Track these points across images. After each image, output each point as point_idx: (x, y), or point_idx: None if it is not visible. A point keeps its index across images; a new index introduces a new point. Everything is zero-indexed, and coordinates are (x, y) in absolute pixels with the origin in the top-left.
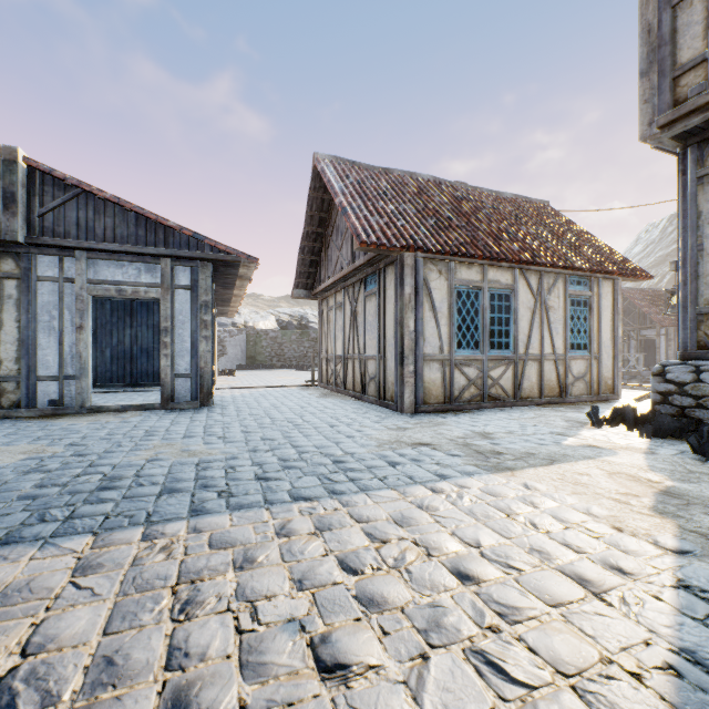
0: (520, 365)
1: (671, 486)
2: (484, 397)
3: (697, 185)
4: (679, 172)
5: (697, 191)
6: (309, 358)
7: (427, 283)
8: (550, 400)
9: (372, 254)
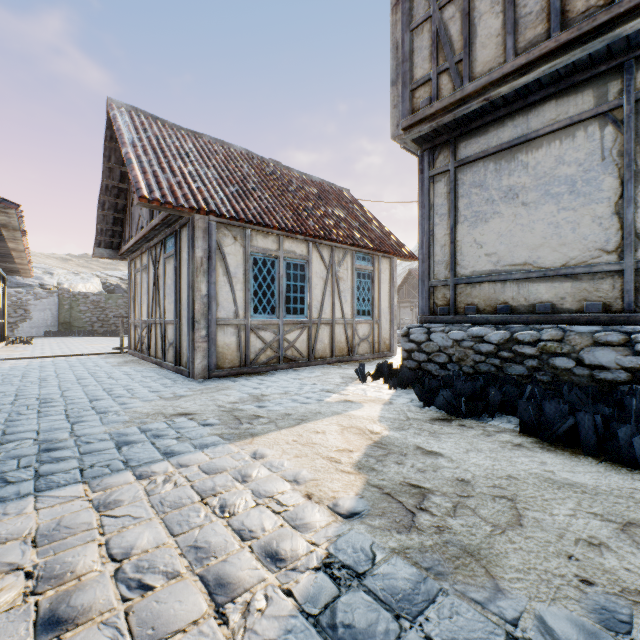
0: (314, 328)
1: (385, 436)
2: (280, 359)
3: (430, 183)
4: (419, 170)
5: (430, 187)
6: None
7: (221, 247)
8: (340, 359)
9: (165, 213)
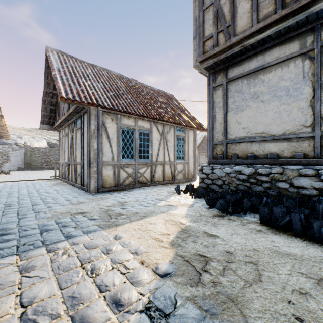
0: (154, 166)
1: (188, 226)
2: (136, 182)
3: (213, 90)
4: (208, 84)
5: (213, 93)
6: None
7: (104, 124)
8: (167, 182)
9: (75, 106)
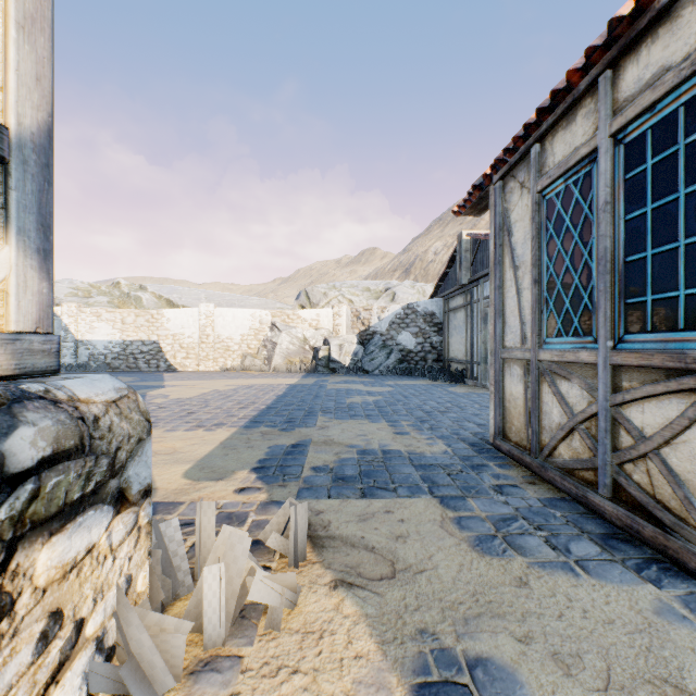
0: None
1: None
2: (598, 477)
3: None
4: None
5: None
6: None
7: (504, 219)
8: None
9: None
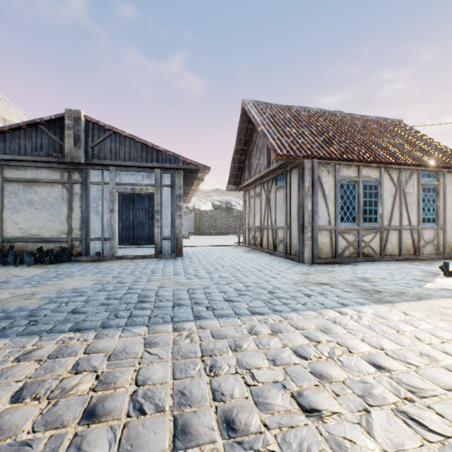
0: (384, 233)
1: None
2: (359, 254)
3: None
4: None
5: None
6: (232, 228)
7: (319, 179)
8: (406, 257)
9: (282, 161)
